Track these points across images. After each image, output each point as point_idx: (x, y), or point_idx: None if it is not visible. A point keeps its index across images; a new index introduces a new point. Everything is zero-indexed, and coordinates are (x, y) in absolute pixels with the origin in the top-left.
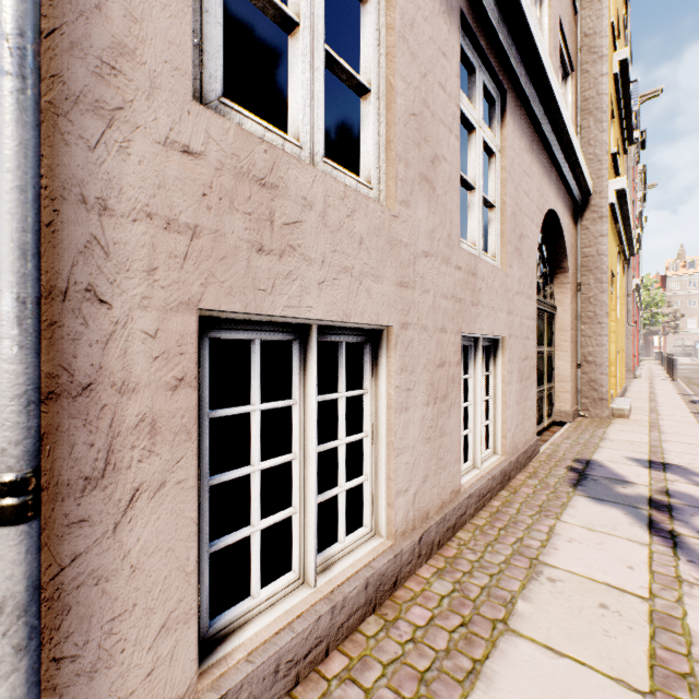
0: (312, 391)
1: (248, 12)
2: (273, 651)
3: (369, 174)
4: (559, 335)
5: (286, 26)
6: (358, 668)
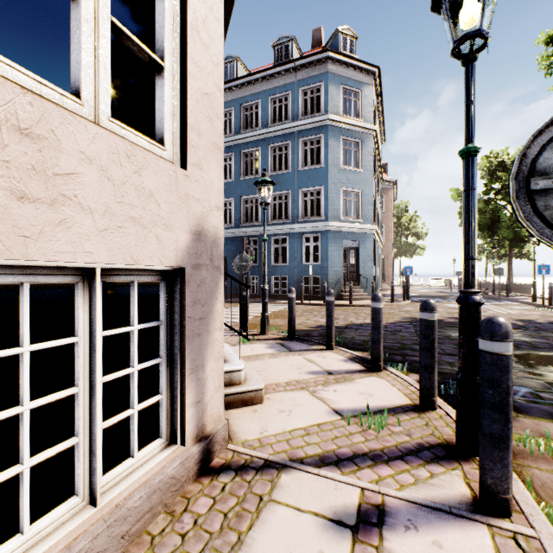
0: None
1: None
2: None
3: None
4: None
5: None
6: None
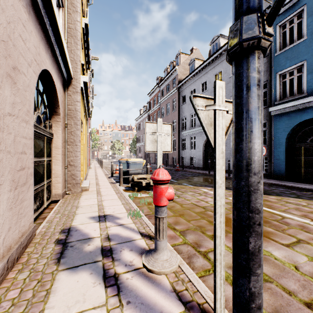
0: None
1: None
2: None
3: None
4: (55, 151)
5: None
6: None
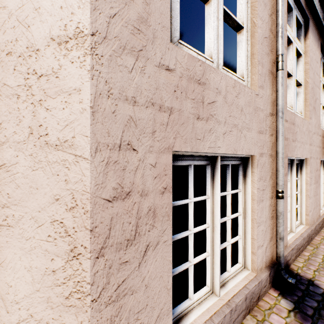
0: (294, 177)
1: (184, 27)
2: (296, 243)
3: (301, 111)
4: None
5: (288, 77)
6: (314, 255)
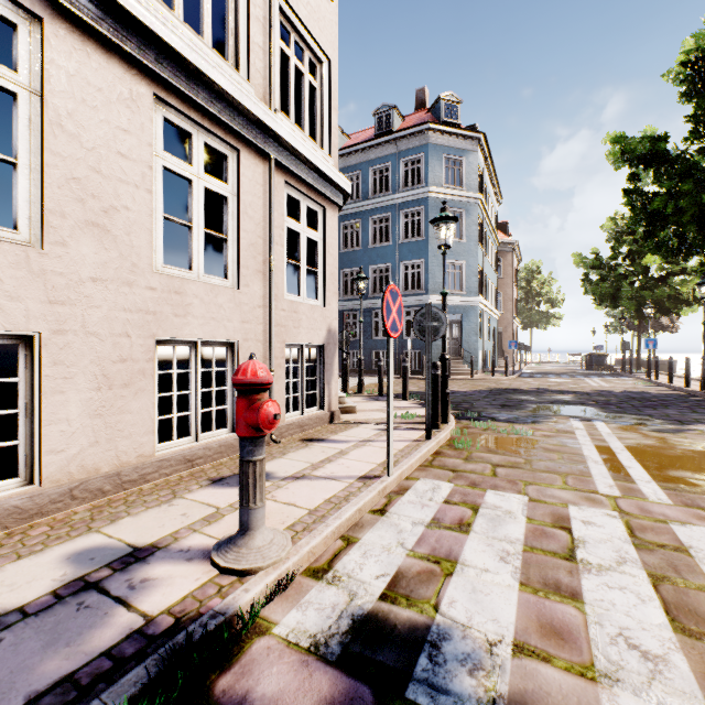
0: None
1: None
2: None
3: None
4: None
5: None
6: None
